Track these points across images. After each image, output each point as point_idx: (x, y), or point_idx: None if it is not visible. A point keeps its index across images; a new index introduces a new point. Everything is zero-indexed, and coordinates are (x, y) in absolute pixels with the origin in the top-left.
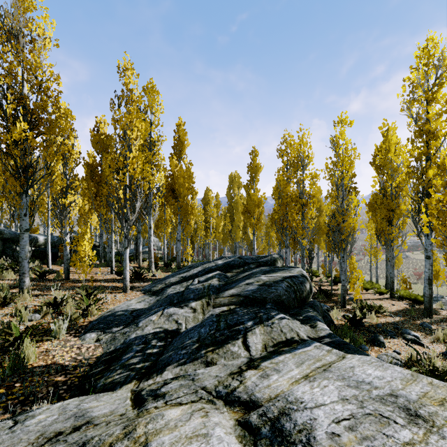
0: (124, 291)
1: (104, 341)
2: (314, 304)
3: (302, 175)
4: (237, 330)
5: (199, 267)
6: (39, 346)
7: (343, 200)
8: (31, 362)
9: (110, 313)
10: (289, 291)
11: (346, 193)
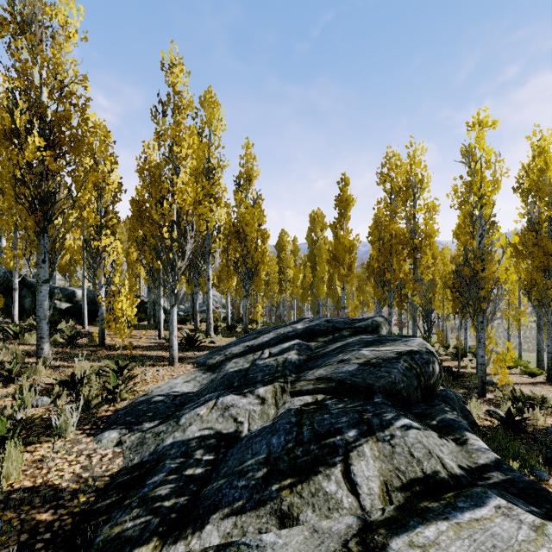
0: (170, 364)
1: (128, 446)
2: (448, 396)
3: (414, 207)
4: (331, 444)
5: (271, 332)
6: (34, 449)
7: (482, 238)
8: (11, 481)
9: (144, 399)
10: (409, 376)
11: (485, 229)
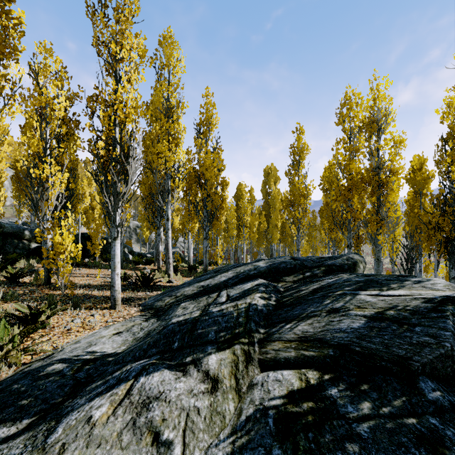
0: (112, 307)
1: None
2: None
3: (377, 143)
4: None
5: (229, 271)
6: None
7: None
8: None
9: (36, 367)
10: None
11: None
